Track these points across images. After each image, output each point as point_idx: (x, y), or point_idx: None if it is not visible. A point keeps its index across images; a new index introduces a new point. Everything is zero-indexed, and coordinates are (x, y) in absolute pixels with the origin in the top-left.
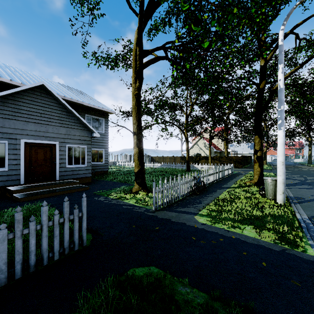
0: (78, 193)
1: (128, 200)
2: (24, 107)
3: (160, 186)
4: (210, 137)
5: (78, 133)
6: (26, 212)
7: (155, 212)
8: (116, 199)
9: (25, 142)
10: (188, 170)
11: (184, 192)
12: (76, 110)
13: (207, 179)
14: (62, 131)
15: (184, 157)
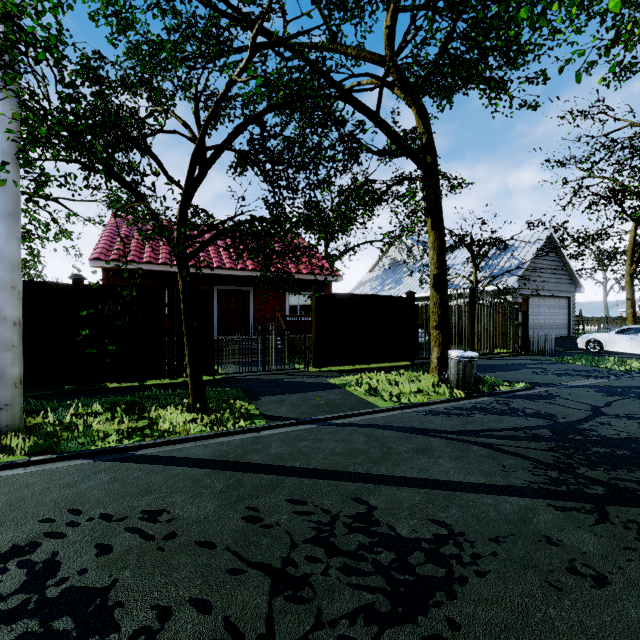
0: None
1: None
2: None
3: None
4: None
5: None
6: None
7: None
8: None
9: None
10: None
11: None
12: None
13: None
14: None
15: None
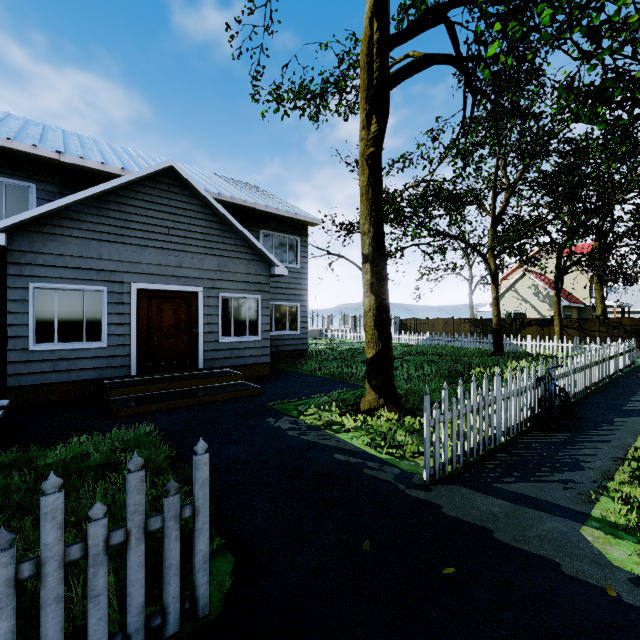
0: (237, 401)
1: (350, 434)
2: (138, 217)
3: (443, 407)
4: (559, 269)
5: (242, 268)
6: (104, 452)
7: (430, 489)
8: (318, 430)
9: (139, 288)
10: (497, 353)
11: (507, 419)
12: (242, 222)
13: (572, 382)
14: (209, 264)
15: (480, 321)
